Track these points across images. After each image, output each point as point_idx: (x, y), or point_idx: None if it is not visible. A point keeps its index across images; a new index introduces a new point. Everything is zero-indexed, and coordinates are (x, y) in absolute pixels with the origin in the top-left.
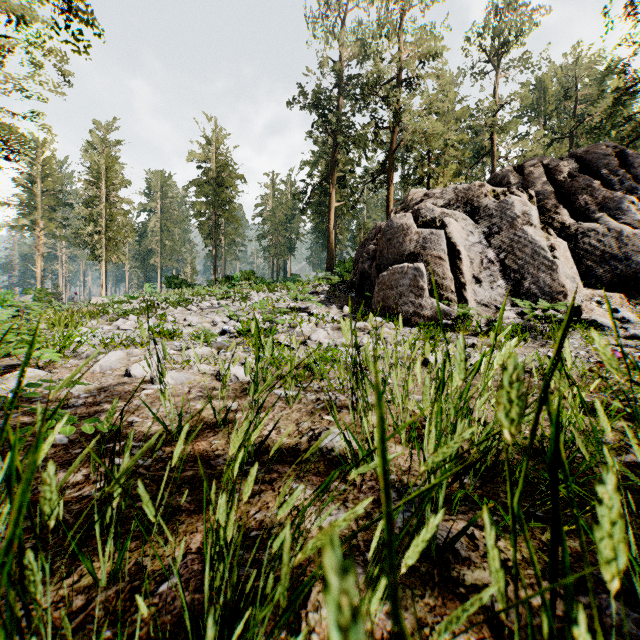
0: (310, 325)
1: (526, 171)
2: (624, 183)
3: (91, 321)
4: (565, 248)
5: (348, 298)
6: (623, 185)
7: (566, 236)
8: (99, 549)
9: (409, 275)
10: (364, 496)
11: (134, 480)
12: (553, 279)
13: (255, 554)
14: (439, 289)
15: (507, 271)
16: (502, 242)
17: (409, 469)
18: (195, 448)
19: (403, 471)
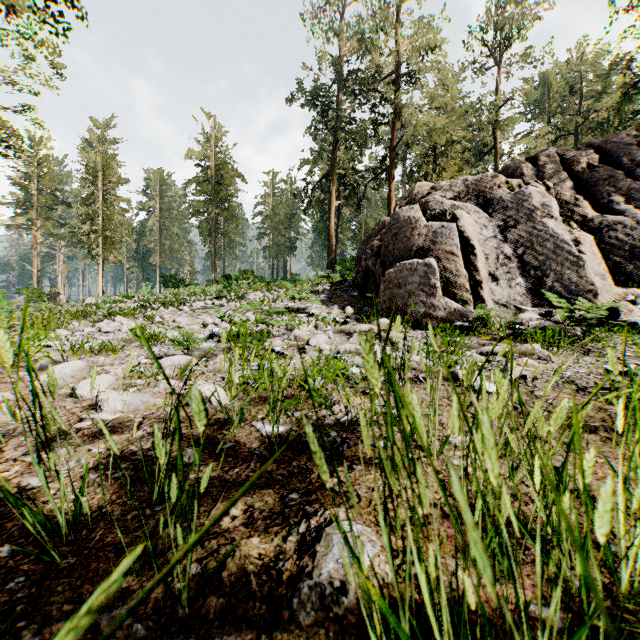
0: (309, 327)
1: (540, 162)
2: None
3: (74, 322)
4: (591, 242)
5: (350, 298)
6: None
7: (588, 230)
8: None
9: (419, 272)
10: None
11: None
12: (580, 276)
13: None
14: (452, 287)
15: (526, 268)
16: (519, 236)
17: None
18: (90, 568)
19: None
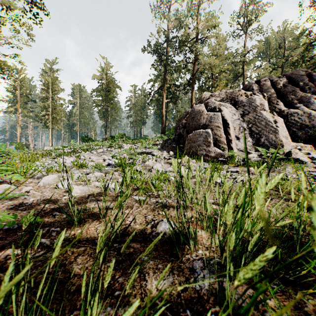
0: (153, 161)
1: (261, 83)
2: (311, 89)
3: (42, 159)
4: (282, 122)
5: (172, 147)
6: (310, 90)
7: (282, 116)
8: (14, 311)
9: (203, 135)
10: (184, 265)
11: (49, 253)
12: (276, 137)
13: (116, 310)
14: (218, 142)
15: (252, 133)
16: (250, 119)
17: (210, 248)
18: (87, 232)
19: (206, 248)
